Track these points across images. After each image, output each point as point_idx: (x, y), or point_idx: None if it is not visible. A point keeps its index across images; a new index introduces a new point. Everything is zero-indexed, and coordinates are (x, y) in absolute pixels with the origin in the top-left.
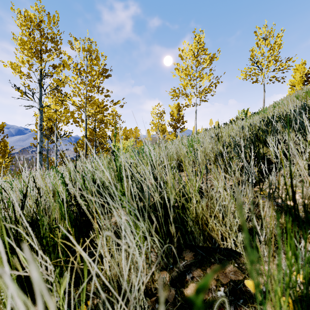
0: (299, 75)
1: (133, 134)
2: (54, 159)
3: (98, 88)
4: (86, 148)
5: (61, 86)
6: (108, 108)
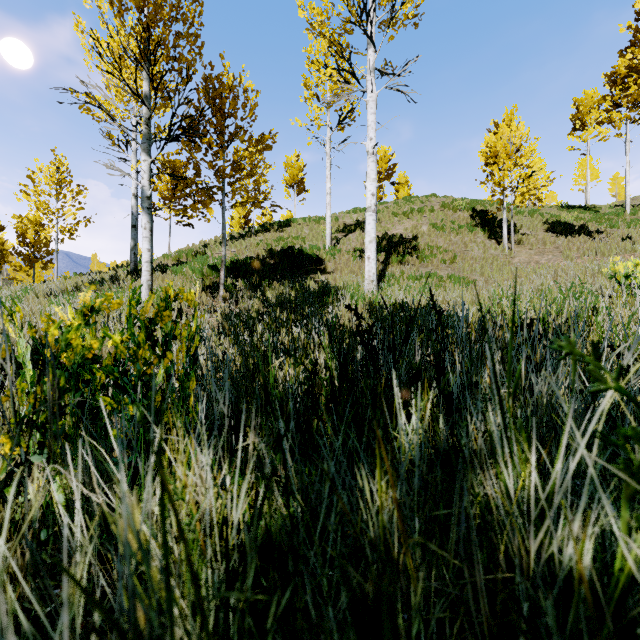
0: (238, 216)
1: None
2: None
3: None
4: None
5: None
6: None
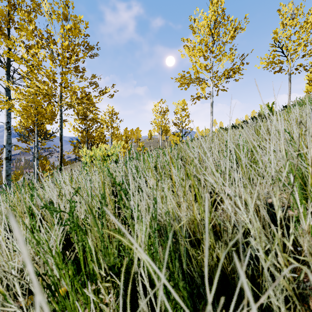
0: None
1: (135, 135)
2: (35, 165)
3: (76, 69)
4: (61, 154)
5: (20, 64)
6: (90, 97)
